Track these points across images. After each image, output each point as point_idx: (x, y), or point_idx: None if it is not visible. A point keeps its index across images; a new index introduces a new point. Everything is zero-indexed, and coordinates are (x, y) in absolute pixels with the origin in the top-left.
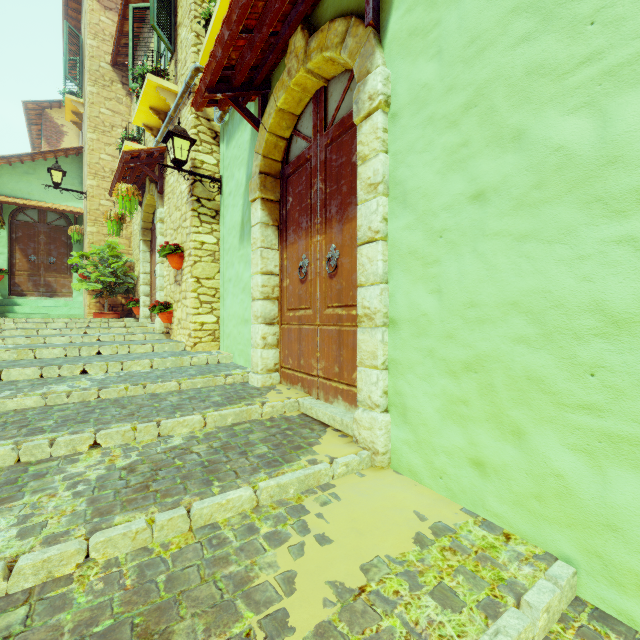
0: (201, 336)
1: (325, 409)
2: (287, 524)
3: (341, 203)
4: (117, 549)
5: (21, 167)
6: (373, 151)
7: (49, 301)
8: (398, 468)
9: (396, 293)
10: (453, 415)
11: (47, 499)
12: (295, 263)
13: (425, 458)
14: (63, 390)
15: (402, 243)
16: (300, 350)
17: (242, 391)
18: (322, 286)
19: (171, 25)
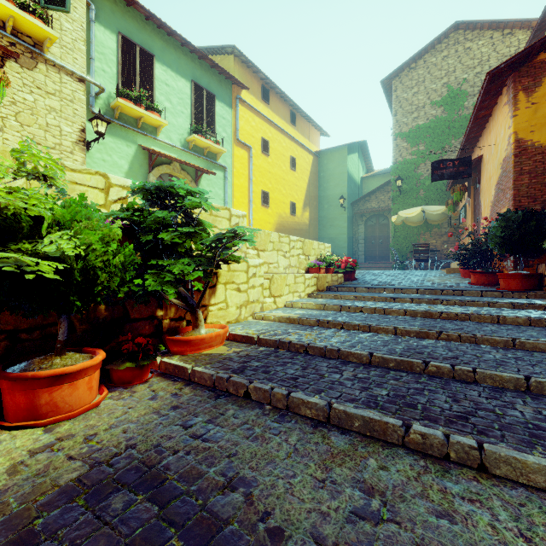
0: None
1: None
2: None
3: None
4: None
5: None
6: None
7: None
8: None
9: None
10: None
11: None
12: None
13: None
14: None
15: None
16: None
17: None
18: None
19: None
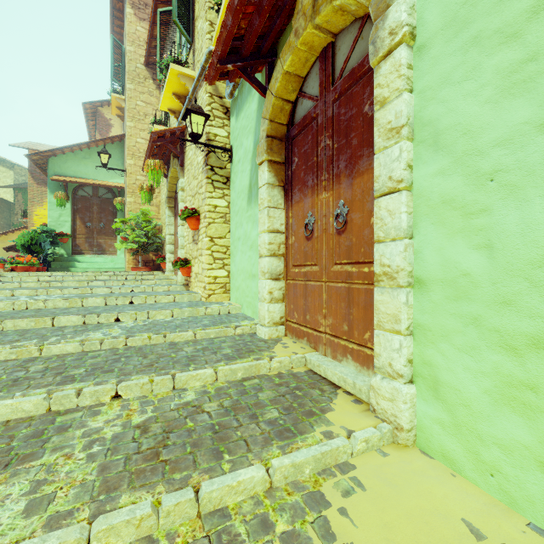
0: (214, 288)
1: (334, 368)
2: (306, 521)
3: (351, 157)
4: (120, 538)
5: (80, 154)
6: (395, 91)
7: (100, 258)
8: (427, 449)
9: (424, 249)
10: (512, 401)
11: (63, 461)
12: (300, 221)
13: (467, 446)
14: (97, 338)
15: (432, 192)
16: (306, 305)
17: (250, 343)
18: (329, 243)
19: (190, 20)
